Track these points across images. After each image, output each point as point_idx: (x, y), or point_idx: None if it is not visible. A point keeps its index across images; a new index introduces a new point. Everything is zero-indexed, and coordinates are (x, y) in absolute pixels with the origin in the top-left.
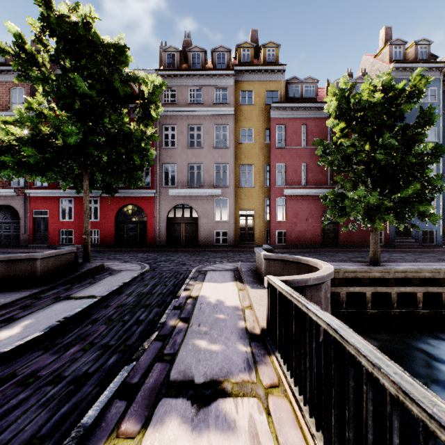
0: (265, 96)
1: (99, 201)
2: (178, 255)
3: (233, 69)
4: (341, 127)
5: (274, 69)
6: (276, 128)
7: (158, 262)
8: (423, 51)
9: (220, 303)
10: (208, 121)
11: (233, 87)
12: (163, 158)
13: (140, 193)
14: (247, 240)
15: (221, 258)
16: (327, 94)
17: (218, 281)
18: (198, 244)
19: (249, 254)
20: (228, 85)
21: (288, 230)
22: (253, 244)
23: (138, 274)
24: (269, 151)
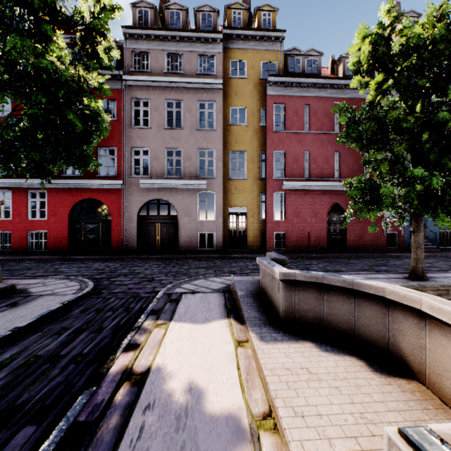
0: (261, 68)
1: (47, 194)
2: (148, 265)
3: (221, 32)
4: (378, 81)
5: (271, 36)
6: (273, 107)
7: (114, 277)
8: None
9: (196, 402)
10: (190, 95)
11: (222, 55)
12: (133, 140)
13: (102, 185)
14: (239, 243)
15: (206, 268)
16: (332, 72)
17: (197, 320)
18: (177, 249)
19: (242, 263)
20: (215, 52)
21: (288, 231)
22: (246, 249)
23: (60, 305)
24: (265, 135)
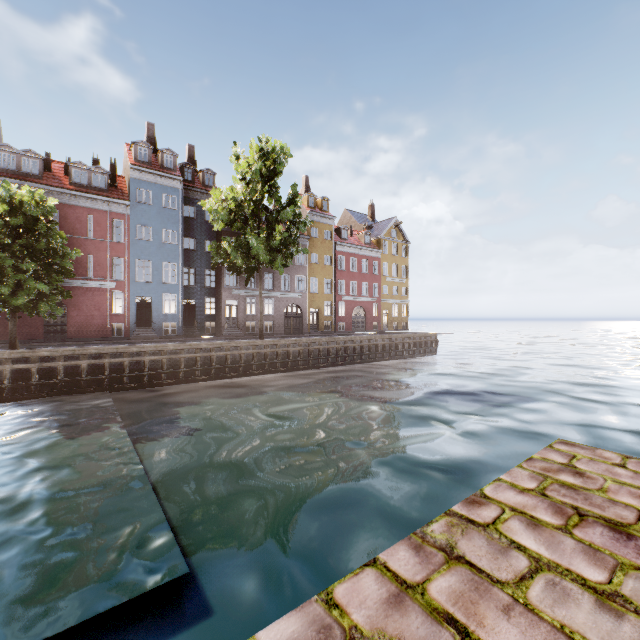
0: None
1: None
2: None
3: None
4: None
5: None
6: None
7: None
8: (170, 160)
9: None
10: None
11: None
12: None
13: None
14: None
15: None
16: (67, 174)
17: None
18: None
19: None
20: None
21: None
22: None
23: None
24: None
